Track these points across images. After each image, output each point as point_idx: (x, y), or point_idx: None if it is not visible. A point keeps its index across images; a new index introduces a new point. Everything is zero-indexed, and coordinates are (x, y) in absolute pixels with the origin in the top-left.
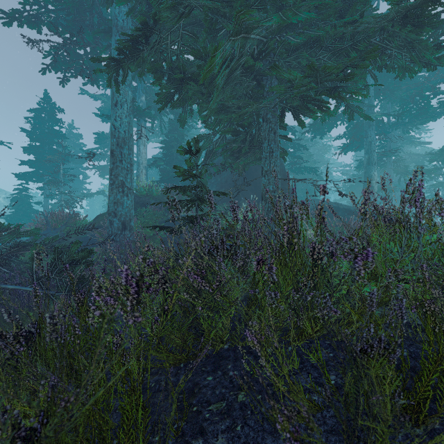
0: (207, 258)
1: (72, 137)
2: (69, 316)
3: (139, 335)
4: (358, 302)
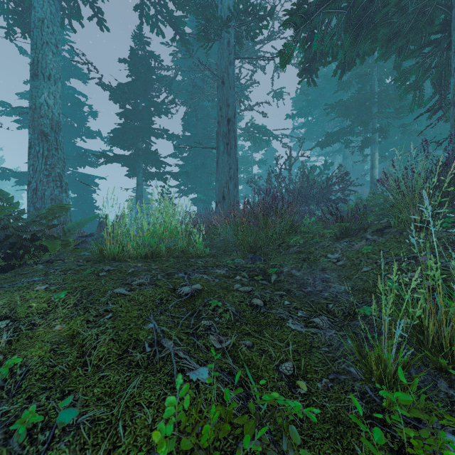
0: None
1: None
2: None
3: None
4: None
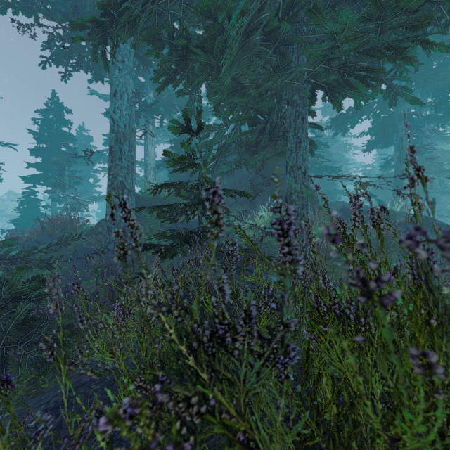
0: (204, 375)
1: (83, 139)
2: None
3: None
4: None
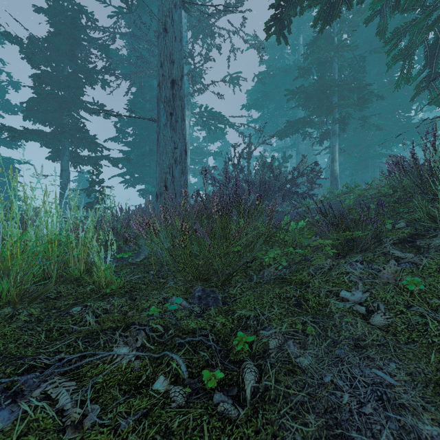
0: None
1: None
2: None
3: None
4: None
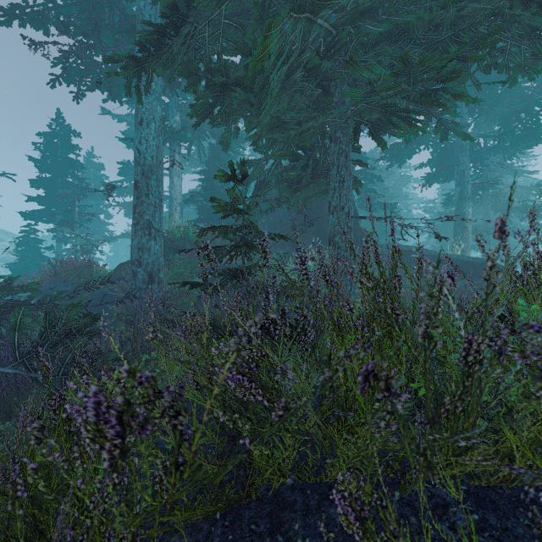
0: (258, 341)
1: (92, 167)
2: (6, 464)
3: (129, 508)
4: (538, 435)
